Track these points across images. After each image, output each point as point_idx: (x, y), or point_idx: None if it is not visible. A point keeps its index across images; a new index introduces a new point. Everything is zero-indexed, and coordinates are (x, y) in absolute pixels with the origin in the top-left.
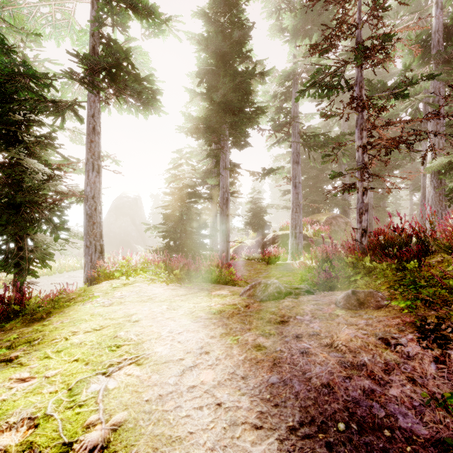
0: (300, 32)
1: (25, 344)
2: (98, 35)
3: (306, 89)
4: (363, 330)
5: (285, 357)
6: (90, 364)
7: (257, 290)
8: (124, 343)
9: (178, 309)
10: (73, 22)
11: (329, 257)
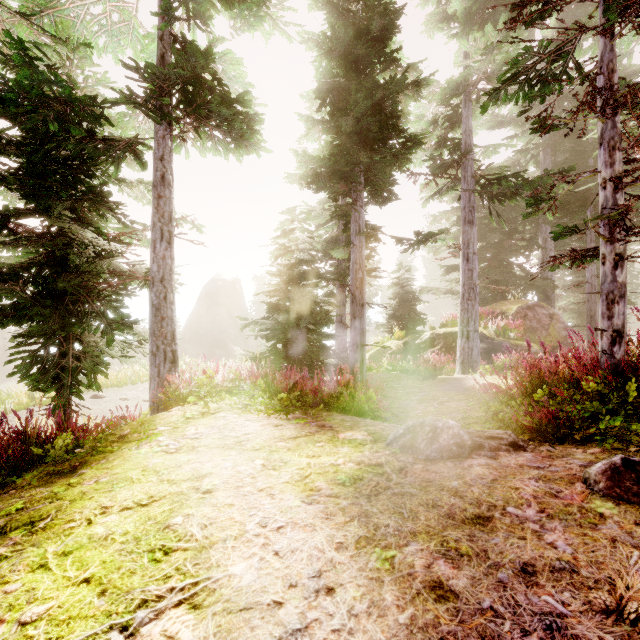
0: (475, 19)
1: (23, 527)
2: (169, 38)
3: (501, 88)
4: None
5: (508, 636)
6: (106, 596)
7: (418, 437)
8: (177, 545)
9: (280, 470)
10: (136, 24)
11: (545, 378)
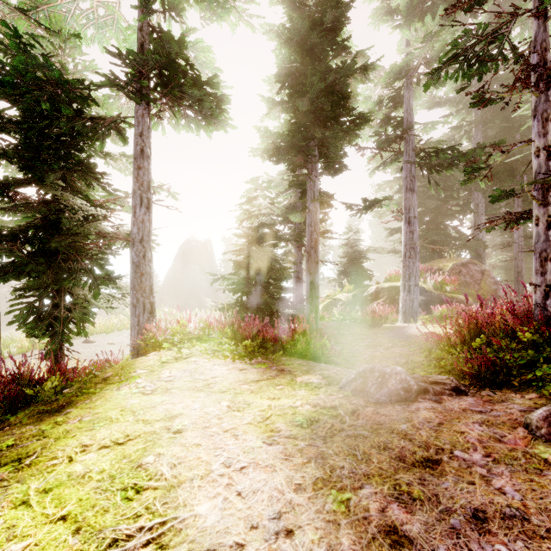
0: (416, 12)
1: (11, 464)
2: (147, 29)
3: (442, 68)
4: None
5: None
6: (80, 534)
7: (368, 382)
8: (148, 484)
9: (243, 411)
10: (119, 17)
11: (483, 328)
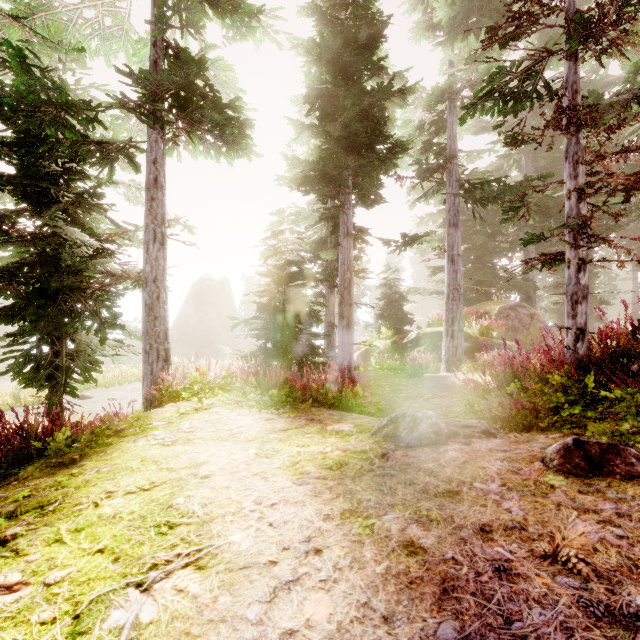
0: (460, 28)
1: (34, 510)
2: (161, 44)
3: (478, 103)
4: (614, 526)
5: (465, 578)
6: (120, 562)
7: (400, 427)
8: (181, 521)
9: (272, 457)
10: (129, 29)
11: (517, 373)
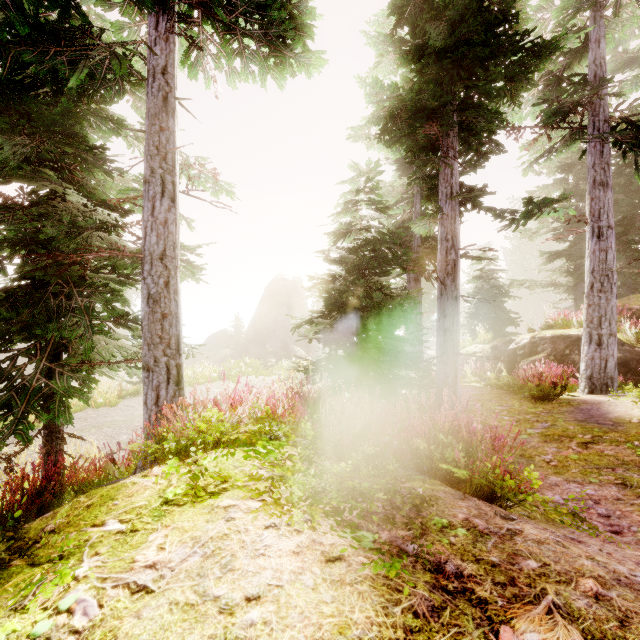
0: None
1: None
2: None
3: None
4: None
5: None
6: None
7: None
8: None
9: None
10: None
11: None
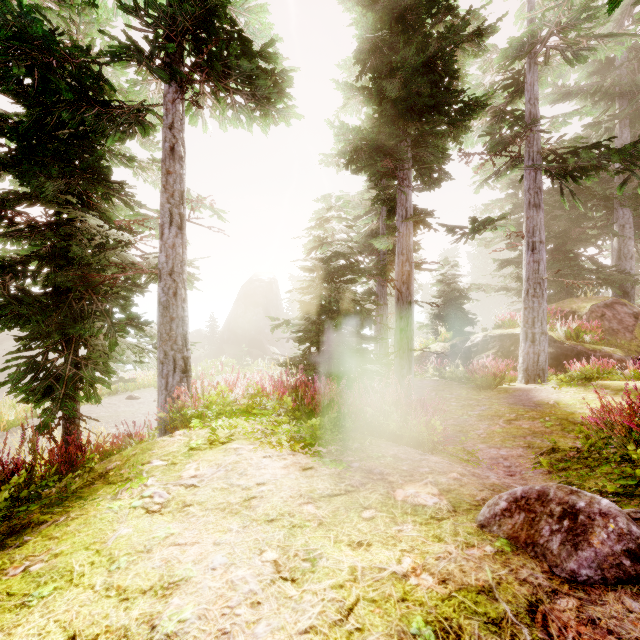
0: None
1: None
2: None
3: None
4: None
5: None
6: None
7: (540, 525)
8: None
9: (303, 584)
10: None
11: None
